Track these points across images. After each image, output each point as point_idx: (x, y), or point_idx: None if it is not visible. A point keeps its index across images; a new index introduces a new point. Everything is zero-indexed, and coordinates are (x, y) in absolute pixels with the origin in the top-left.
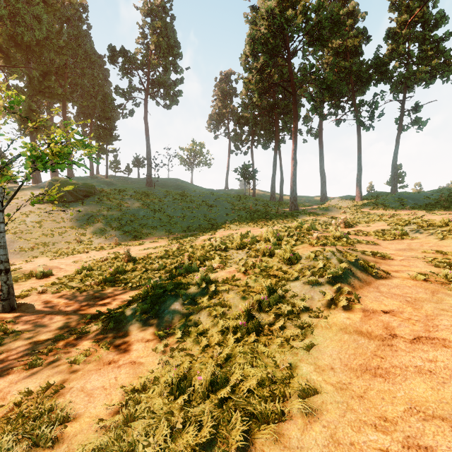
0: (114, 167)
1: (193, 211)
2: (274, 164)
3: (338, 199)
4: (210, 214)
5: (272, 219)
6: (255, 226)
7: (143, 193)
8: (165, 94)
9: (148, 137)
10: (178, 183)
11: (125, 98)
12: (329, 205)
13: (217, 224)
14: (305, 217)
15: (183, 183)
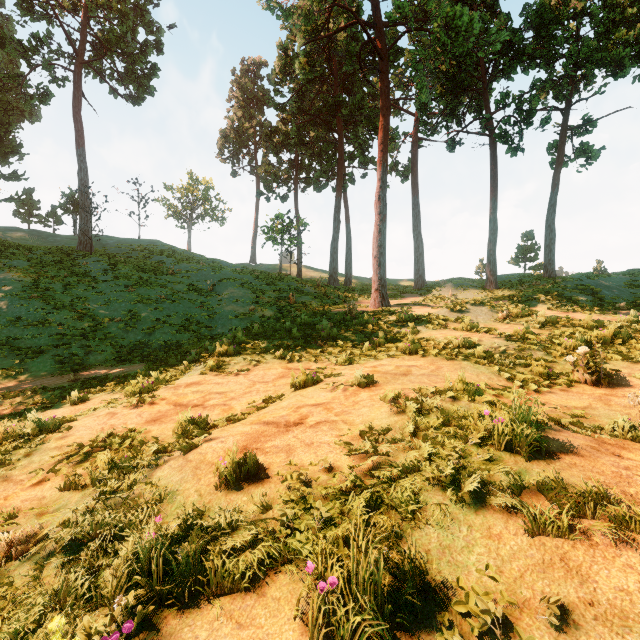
0: (26, 213)
1: (157, 306)
2: (336, 217)
3: (455, 285)
4: (199, 312)
5: (340, 335)
6: (295, 357)
7: (52, 264)
8: (125, 70)
9: (82, 149)
10: (153, 247)
11: (26, 61)
12: (442, 296)
13: (210, 340)
14: (424, 331)
15: (163, 248)
